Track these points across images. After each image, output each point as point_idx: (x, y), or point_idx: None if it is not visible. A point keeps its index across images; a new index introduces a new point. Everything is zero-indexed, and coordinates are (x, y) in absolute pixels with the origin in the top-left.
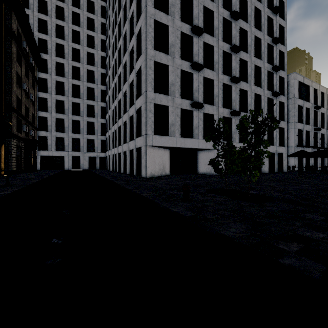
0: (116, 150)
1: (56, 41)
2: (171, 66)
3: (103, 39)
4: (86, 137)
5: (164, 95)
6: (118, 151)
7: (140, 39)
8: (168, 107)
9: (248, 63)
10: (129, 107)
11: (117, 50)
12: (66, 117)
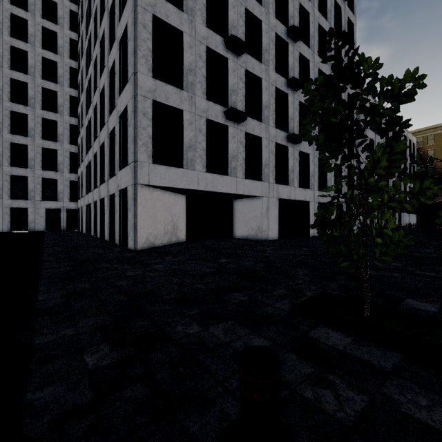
0: (90, 198)
1: None
2: (188, 35)
3: (73, 10)
4: (41, 175)
5: (175, 88)
6: (93, 199)
7: None
8: (182, 112)
9: (311, 64)
10: (109, 115)
11: (92, 19)
12: None
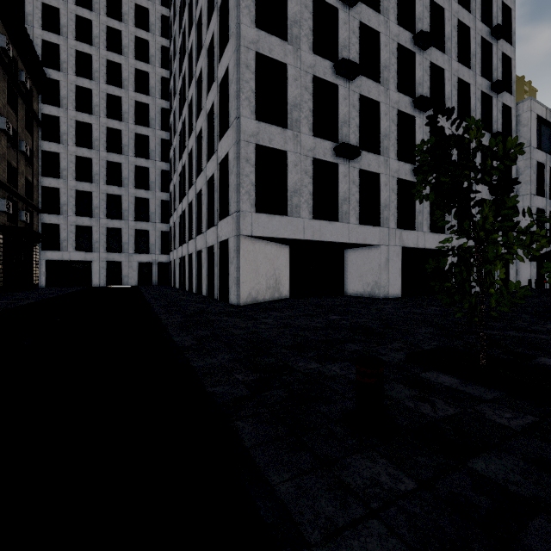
0: (184, 250)
1: (76, 47)
2: (292, 67)
3: (165, 45)
4: (134, 226)
5: (278, 128)
6: (188, 251)
7: (228, 14)
8: (286, 154)
9: (446, 74)
10: (207, 161)
11: (187, 56)
12: (96, 189)
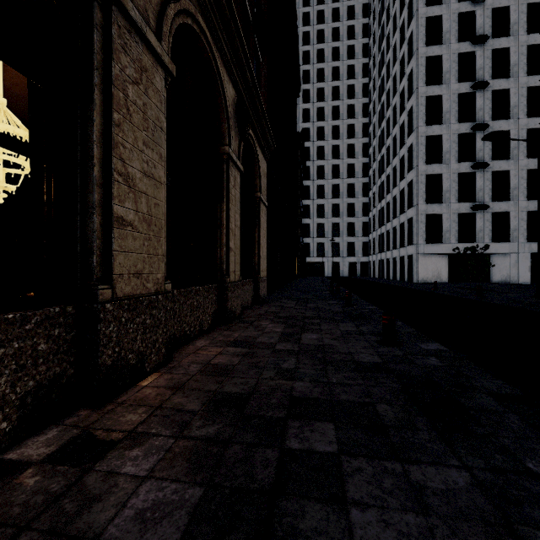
0: (383, 256)
1: (317, 145)
2: (445, 174)
3: (364, 122)
4: (346, 240)
5: (437, 204)
6: (386, 257)
7: (411, 151)
8: (442, 214)
9: None
10: (400, 214)
11: (385, 148)
12: (326, 221)
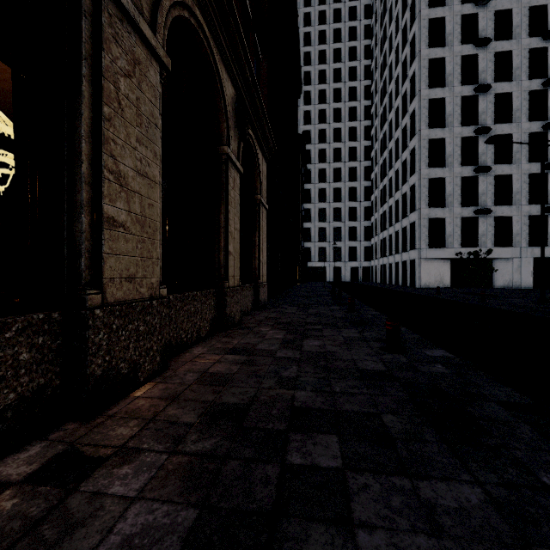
0: (385, 260)
1: (318, 148)
2: (448, 178)
3: (366, 125)
4: (348, 245)
5: (440, 208)
6: (388, 262)
7: (414, 155)
8: (444, 219)
9: None
10: (402, 218)
11: (387, 151)
12: (328, 225)
